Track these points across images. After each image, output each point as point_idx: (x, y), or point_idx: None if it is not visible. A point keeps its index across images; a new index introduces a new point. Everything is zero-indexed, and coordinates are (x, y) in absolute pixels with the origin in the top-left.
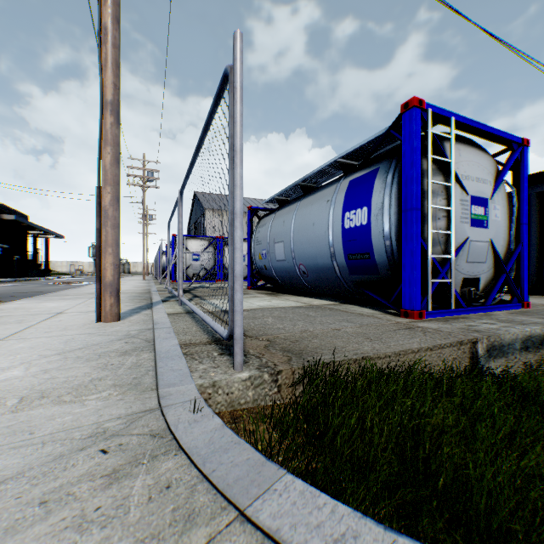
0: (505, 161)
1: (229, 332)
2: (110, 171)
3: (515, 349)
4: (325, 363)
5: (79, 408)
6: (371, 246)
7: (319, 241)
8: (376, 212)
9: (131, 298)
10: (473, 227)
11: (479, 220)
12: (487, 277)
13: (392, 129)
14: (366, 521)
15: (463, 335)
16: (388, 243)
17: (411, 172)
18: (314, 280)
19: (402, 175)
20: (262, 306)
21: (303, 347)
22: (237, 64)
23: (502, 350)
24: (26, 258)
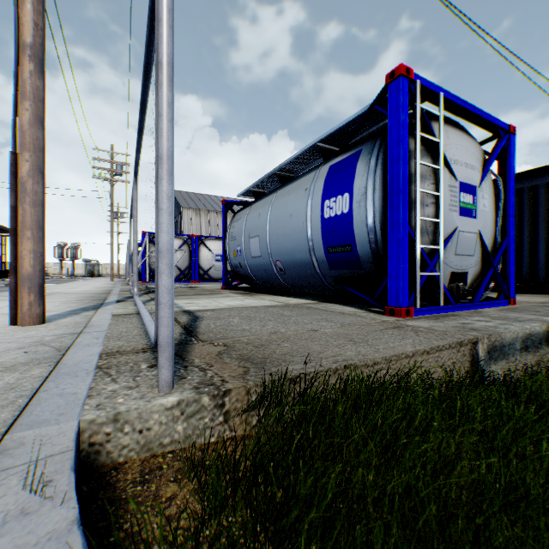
0: (492, 149)
1: (155, 335)
2: (29, 133)
3: (515, 350)
4: (294, 376)
5: None
6: (353, 237)
7: (296, 234)
8: (359, 198)
9: (81, 299)
10: (461, 216)
11: (468, 209)
12: (475, 272)
13: (376, 104)
14: None
15: (461, 334)
16: (372, 232)
17: (398, 150)
18: (292, 277)
19: (388, 154)
20: (231, 305)
21: (269, 353)
22: None
23: (503, 351)
24: None
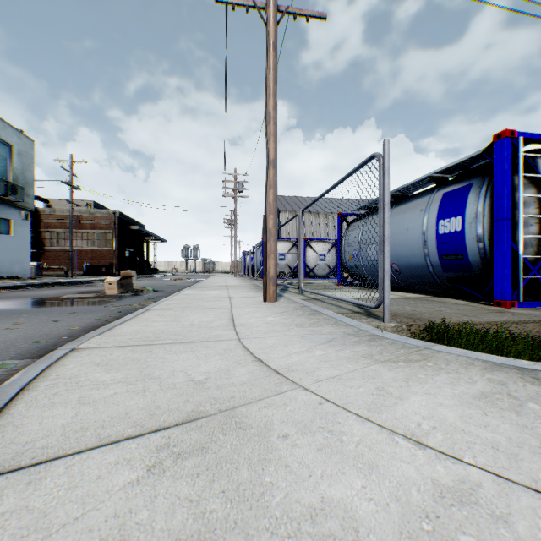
0: None
1: (378, 303)
2: (272, 205)
3: None
4: (438, 323)
5: (326, 328)
6: (464, 249)
7: (412, 244)
8: (469, 221)
9: (255, 290)
10: None
11: None
12: None
13: (484, 153)
14: (474, 352)
15: None
16: (481, 246)
17: (502, 189)
18: (406, 277)
19: (494, 192)
20: (365, 297)
21: (419, 317)
22: (386, 157)
23: None
24: (143, 259)
